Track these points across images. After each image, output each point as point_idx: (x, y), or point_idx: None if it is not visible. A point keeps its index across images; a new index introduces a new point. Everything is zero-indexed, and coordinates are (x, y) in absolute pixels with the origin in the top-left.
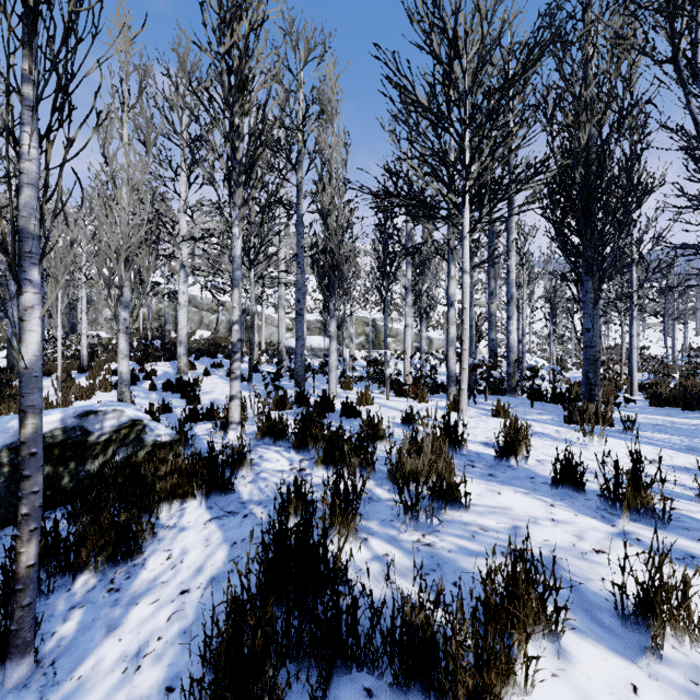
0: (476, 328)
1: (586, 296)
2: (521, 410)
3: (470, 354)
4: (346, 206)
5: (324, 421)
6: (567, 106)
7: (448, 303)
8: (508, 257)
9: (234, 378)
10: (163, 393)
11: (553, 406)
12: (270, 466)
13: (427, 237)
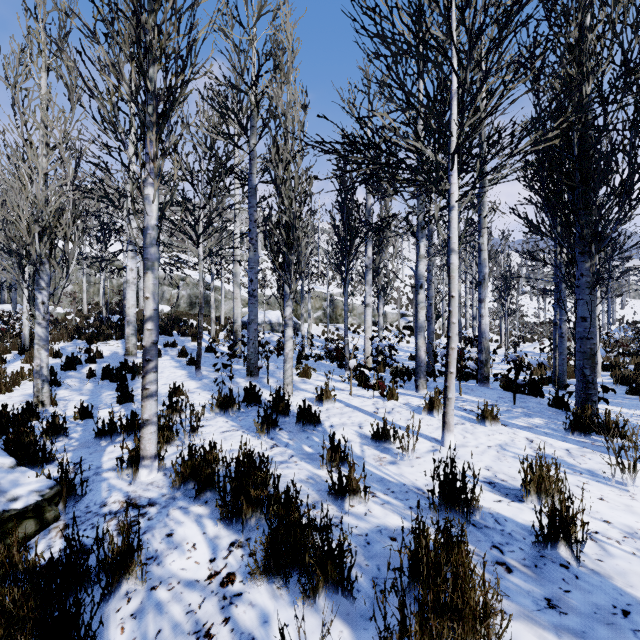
0: (434, 306)
1: (582, 280)
2: (504, 410)
3: (430, 333)
4: (303, 173)
5: (271, 461)
6: (551, 65)
7: (418, 285)
8: (479, 234)
9: (147, 397)
10: (101, 381)
11: (535, 400)
12: (177, 566)
13: (384, 215)
